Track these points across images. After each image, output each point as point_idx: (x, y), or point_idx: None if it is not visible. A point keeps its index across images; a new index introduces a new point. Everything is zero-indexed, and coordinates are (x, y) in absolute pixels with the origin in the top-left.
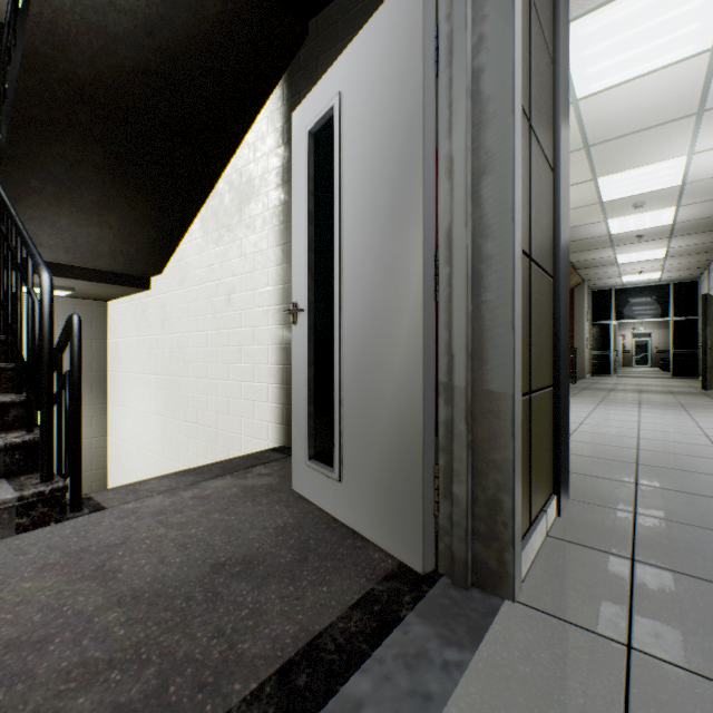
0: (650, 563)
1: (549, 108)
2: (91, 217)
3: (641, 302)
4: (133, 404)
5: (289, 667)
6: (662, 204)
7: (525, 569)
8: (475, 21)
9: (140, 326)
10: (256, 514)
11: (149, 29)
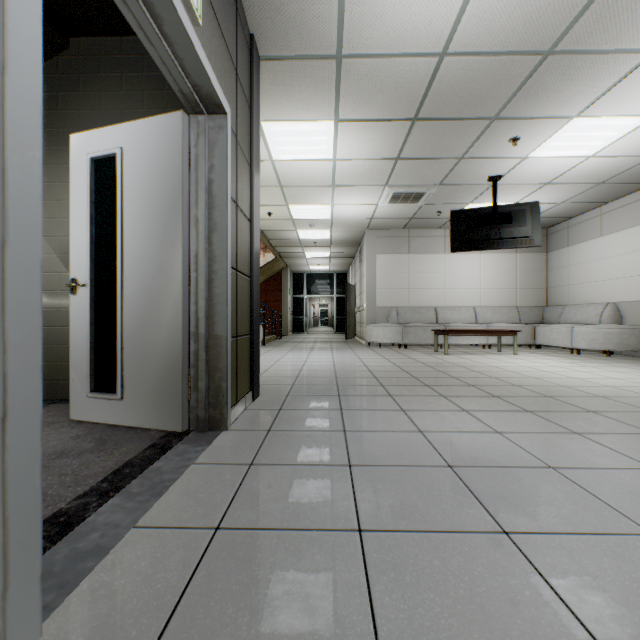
0: (286, 409)
1: (249, 190)
2: None
3: (320, 284)
4: None
5: (118, 470)
6: (324, 227)
7: (234, 419)
8: (210, 156)
9: None
10: (47, 435)
11: None
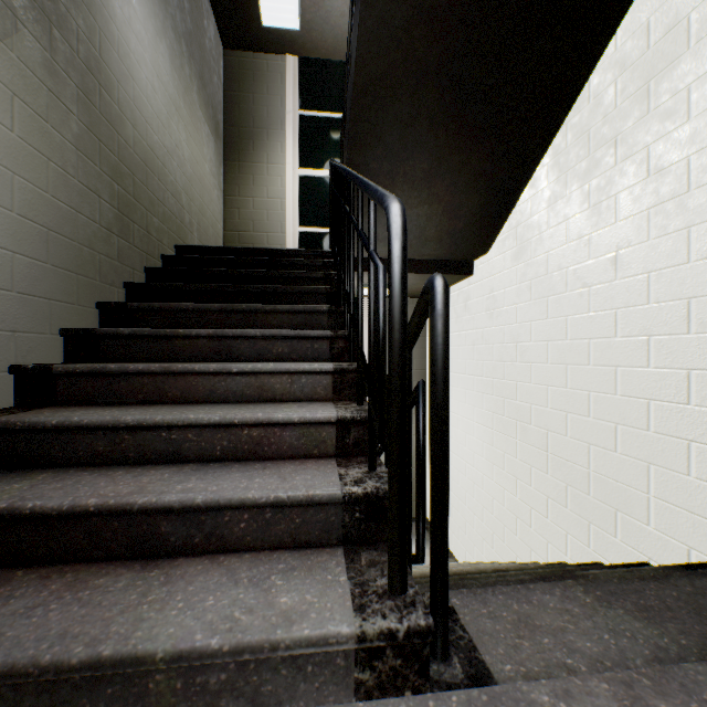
0: None
1: None
2: (420, 193)
3: None
4: (451, 407)
5: None
6: None
7: None
8: None
9: (460, 320)
10: None
11: None
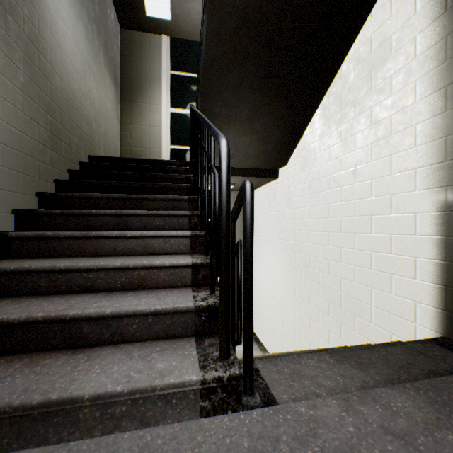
0: None
1: None
2: (245, 128)
3: None
4: (265, 259)
5: None
6: None
7: None
8: None
9: (270, 205)
10: None
11: None
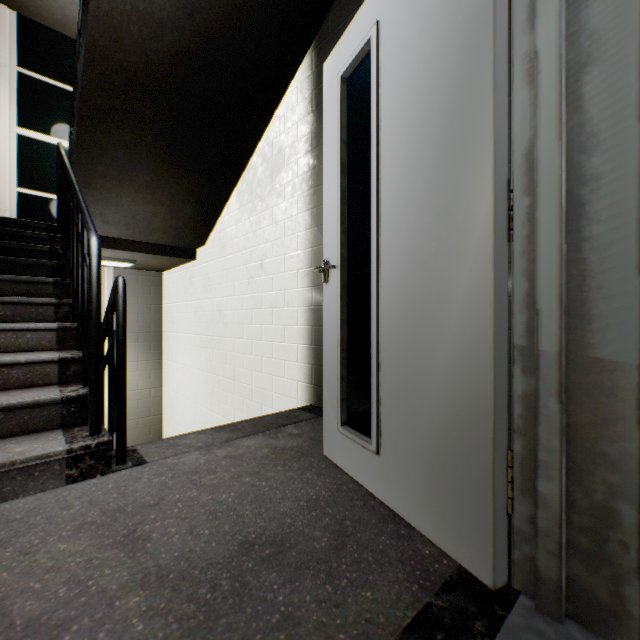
0: None
1: None
2: (146, 196)
3: None
4: (182, 361)
5: None
6: None
7: None
8: None
9: (188, 292)
10: (287, 481)
11: (190, 11)
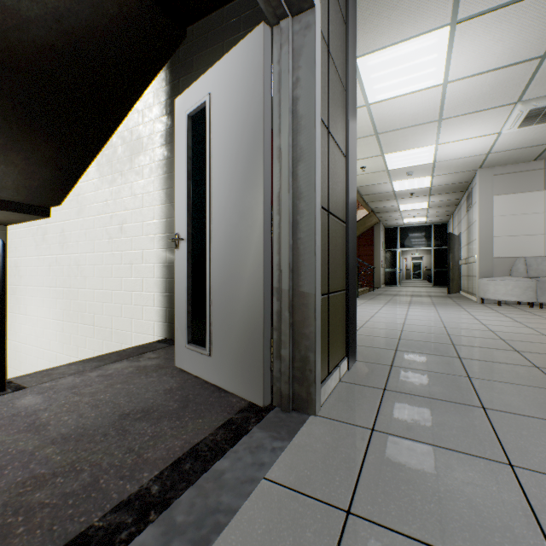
0: (393, 390)
1: (343, 118)
2: None
3: (415, 236)
4: (32, 312)
5: (179, 461)
6: (423, 174)
7: (324, 399)
8: (294, 68)
9: (40, 247)
10: (149, 383)
11: (57, 17)
